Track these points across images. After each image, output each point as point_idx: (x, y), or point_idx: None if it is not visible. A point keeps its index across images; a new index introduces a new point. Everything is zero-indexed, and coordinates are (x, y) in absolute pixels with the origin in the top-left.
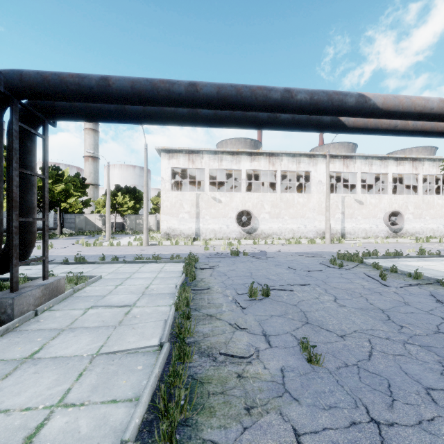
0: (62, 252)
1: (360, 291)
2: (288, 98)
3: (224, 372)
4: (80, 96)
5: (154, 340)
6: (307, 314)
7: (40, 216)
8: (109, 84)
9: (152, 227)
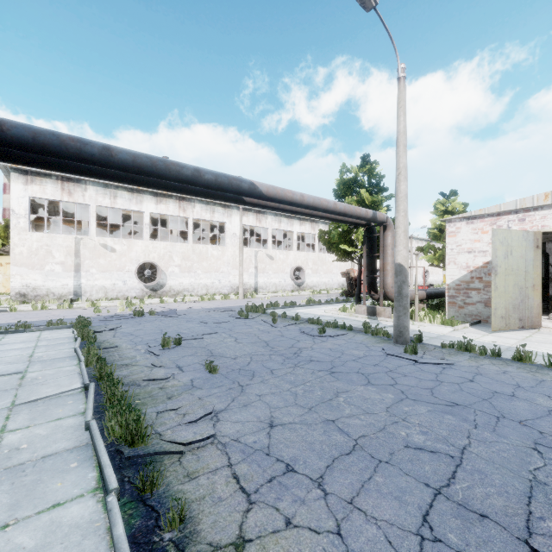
0: None
1: (255, 333)
2: (198, 177)
3: (149, 389)
4: None
5: (76, 385)
6: (213, 351)
7: None
8: (3, 129)
9: None
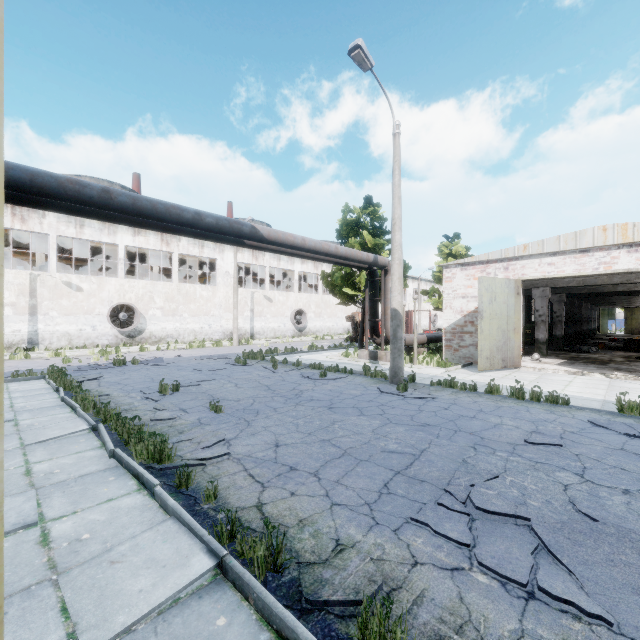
0: None
1: (256, 378)
2: (199, 220)
3: (158, 427)
4: None
5: (82, 427)
6: (214, 395)
7: None
8: None
9: None
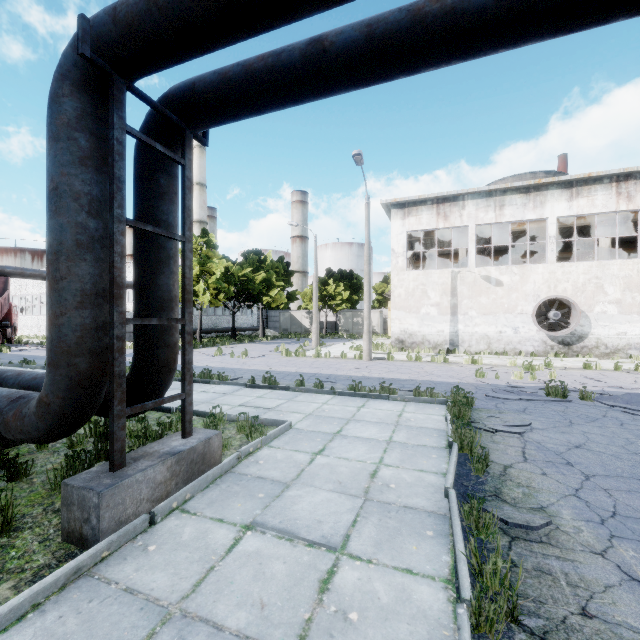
0: (254, 364)
1: None
2: None
3: None
4: (218, 13)
5: None
6: None
7: (244, 313)
8: None
9: (376, 328)
